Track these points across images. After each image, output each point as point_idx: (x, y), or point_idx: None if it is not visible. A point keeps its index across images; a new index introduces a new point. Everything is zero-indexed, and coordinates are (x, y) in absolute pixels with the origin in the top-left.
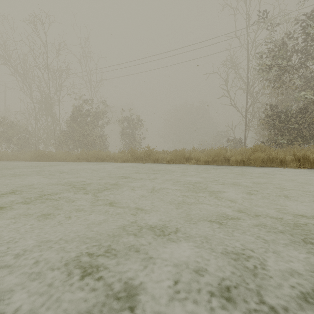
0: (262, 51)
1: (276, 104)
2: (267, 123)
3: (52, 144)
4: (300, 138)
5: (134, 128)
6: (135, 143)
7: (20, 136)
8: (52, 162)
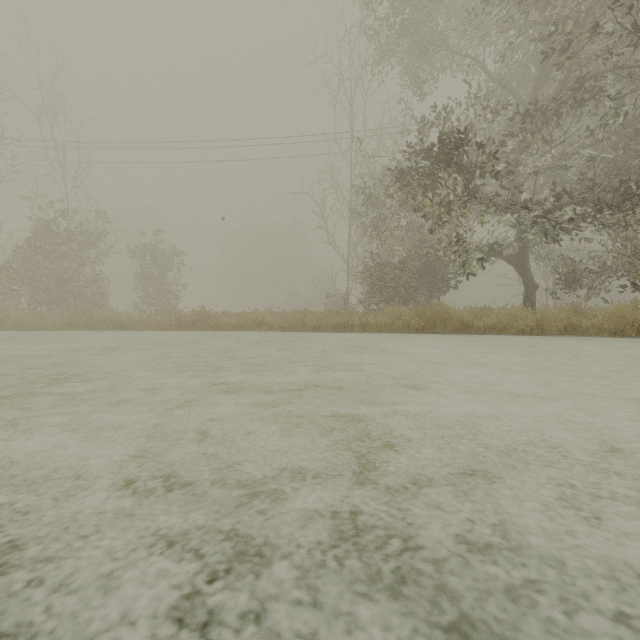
0: (357, 186)
1: (378, 253)
2: (365, 278)
3: None
4: (399, 298)
5: (166, 266)
6: (168, 295)
7: None
8: (14, 331)
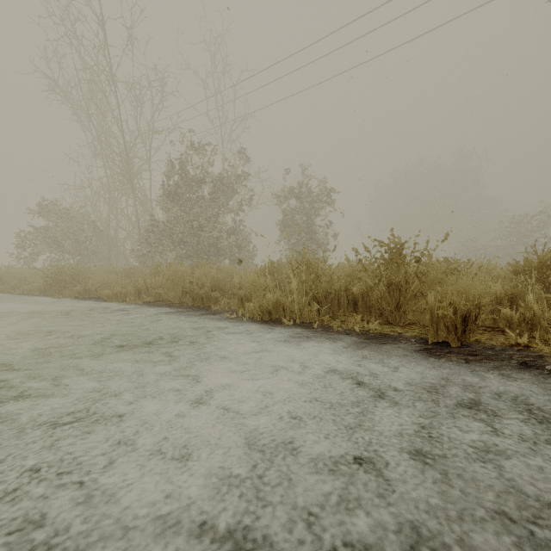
0: None
1: None
2: None
3: (130, 253)
4: None
5: (311, 210)
6: (313, 246)
7: (78, 236)
8: (72, 300)
